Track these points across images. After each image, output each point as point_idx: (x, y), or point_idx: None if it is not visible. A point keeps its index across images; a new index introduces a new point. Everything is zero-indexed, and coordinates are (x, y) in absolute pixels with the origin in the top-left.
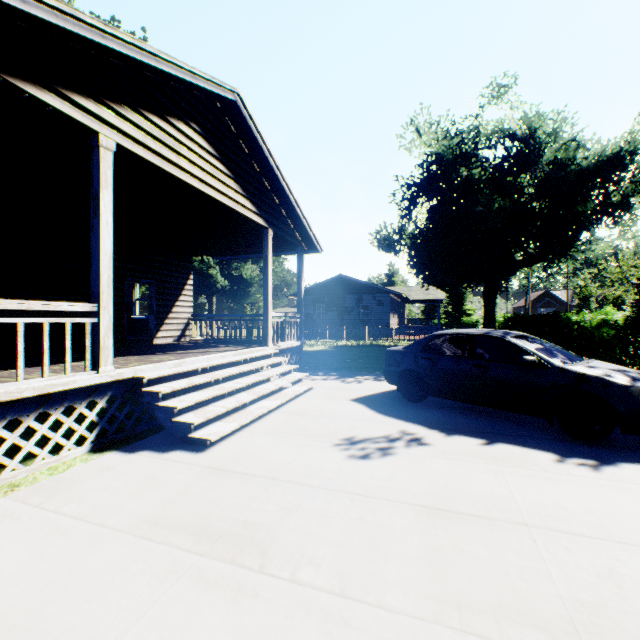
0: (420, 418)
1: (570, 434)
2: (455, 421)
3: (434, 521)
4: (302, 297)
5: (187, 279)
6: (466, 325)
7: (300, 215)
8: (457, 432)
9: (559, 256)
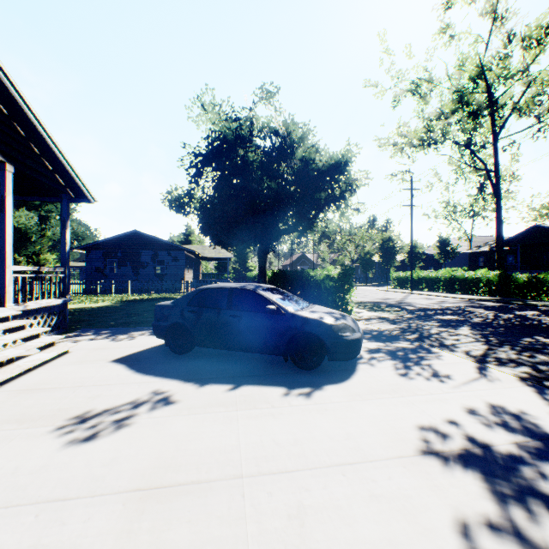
0: (180, 371)
1: (298, 366)
2: (213, 369)
3: (144, 509)
4: (68, 249)
5: None
6: (249, 279)
7: (60, 156)
8: (211, 381)
9: (307, 228)
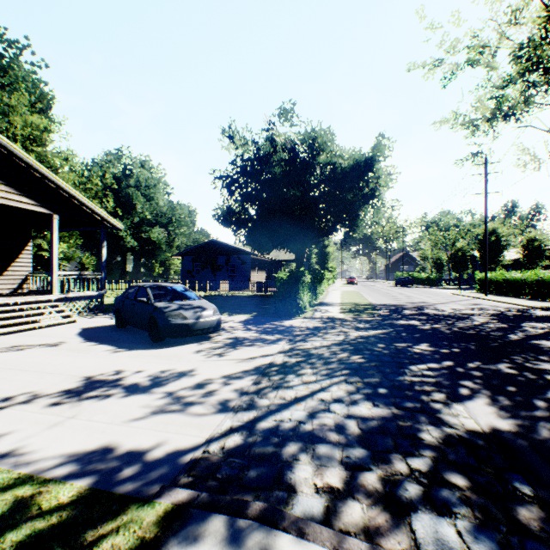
0: (96, 335)
1: (151, 339)
2: (112, 336)
3: None
4: (104, 260)
5: (25, 246)
6: None
7: (88, 204)
8: (95, 341)
9: (337, 230)
